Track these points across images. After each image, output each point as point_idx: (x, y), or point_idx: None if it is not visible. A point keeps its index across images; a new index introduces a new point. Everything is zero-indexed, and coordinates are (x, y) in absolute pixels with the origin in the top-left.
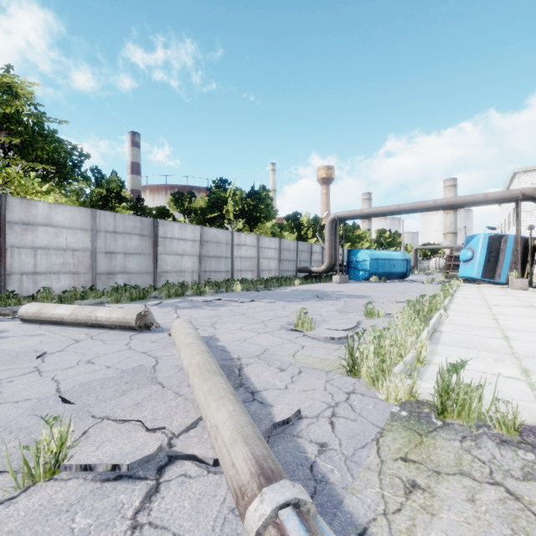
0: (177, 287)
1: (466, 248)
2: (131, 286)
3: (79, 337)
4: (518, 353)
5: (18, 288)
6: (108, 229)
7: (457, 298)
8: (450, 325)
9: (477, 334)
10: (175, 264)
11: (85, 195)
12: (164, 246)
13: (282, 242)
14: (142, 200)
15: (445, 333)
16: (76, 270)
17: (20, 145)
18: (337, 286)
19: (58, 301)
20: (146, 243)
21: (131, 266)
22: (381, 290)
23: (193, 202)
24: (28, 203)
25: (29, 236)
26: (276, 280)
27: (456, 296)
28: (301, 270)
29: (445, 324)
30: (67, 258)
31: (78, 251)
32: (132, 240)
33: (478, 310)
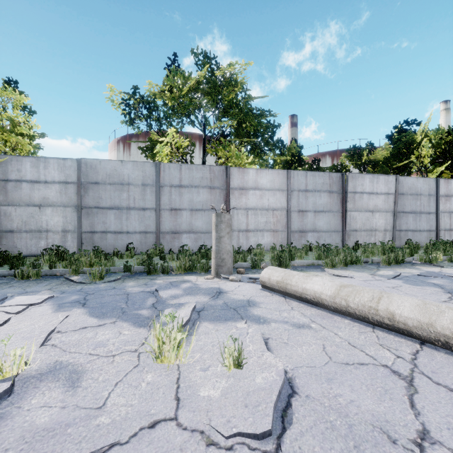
0: (379, 249)
1: None
2: (325, 245)
3: (389, 361)
4: None
5: (237, 243)
6: (300, 188)
7: None
8: None
9: None
10: (364, 221)
11: (269, 166)
12: (353, 202)
13: None
14: (318, 161)
15: None
16: (275, 228)
17: (235, 127)
18: None
19: (277, 260)
20: (334, 199)
21: (320, 224)
22: None
23: (372, 153)
24: (242, 171)
25: (243, 199)
26: None
27: None
28: None
29: None
30: (268, 217)
31: (276, 211)
32: (321, 198)
33: None
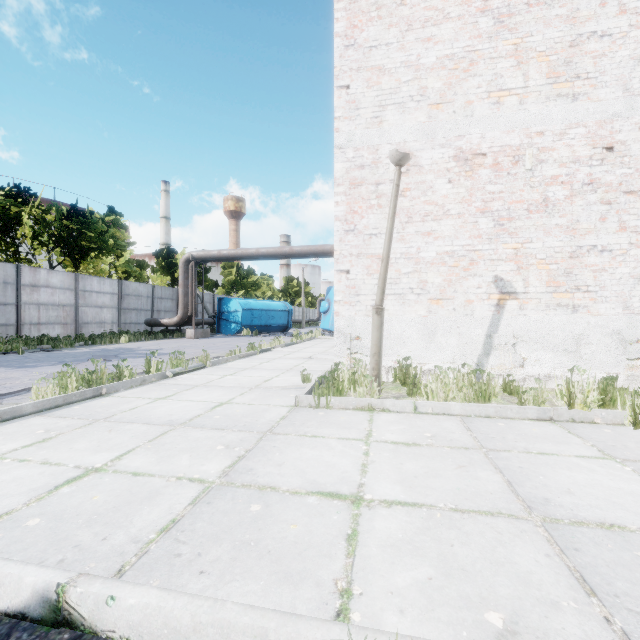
0: None
1: (326, 299)
2: None
3: None
4: (115, 416)
5: None
6: None
7: (270, 352)
8: (149, 386)
9: (144, 396)
10: None
11: None
12: None
13: (125, 285)
14: None
15: (103, 399)
16: None
17: None
18: (176, 343)
19: None
20: None
21: None
22: (218, 345)
23: None
24: None
25: None
26: (96, 337)
27: (273, 349)
28: (149, 322)
29: (147, 385)
30: None
31: None
32: None
33: (247, 365)
